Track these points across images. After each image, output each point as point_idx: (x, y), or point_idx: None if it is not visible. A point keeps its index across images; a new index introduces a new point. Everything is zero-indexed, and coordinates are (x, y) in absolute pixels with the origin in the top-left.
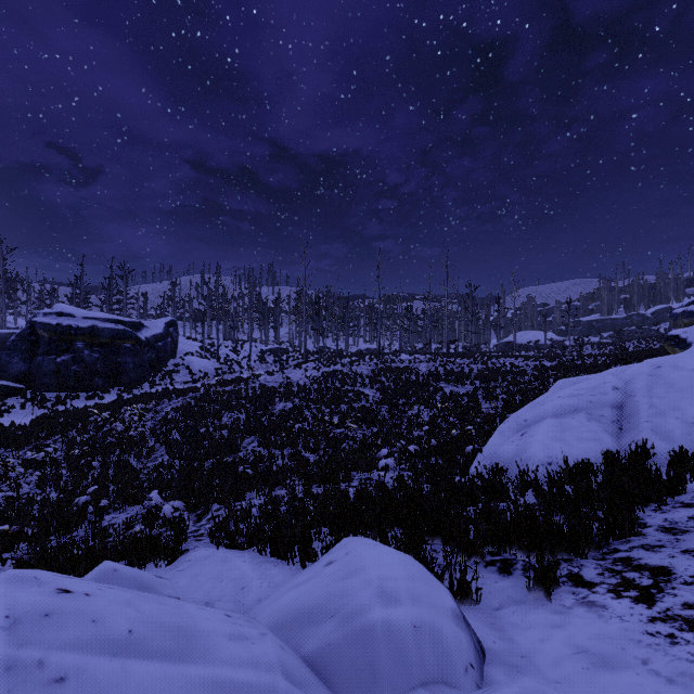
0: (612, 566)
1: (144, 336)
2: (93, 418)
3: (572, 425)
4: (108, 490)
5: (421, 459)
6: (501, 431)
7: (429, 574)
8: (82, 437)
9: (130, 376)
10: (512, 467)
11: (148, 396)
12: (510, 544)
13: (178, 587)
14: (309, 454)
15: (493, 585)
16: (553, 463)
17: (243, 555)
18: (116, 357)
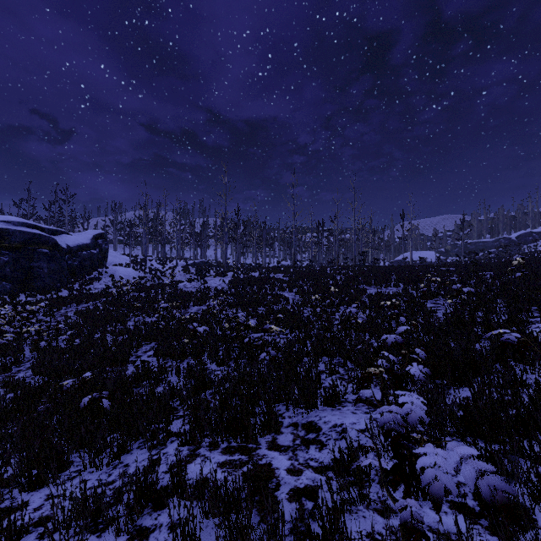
0: None
1: (65, 244)
2: None
3: None
4: None
5: None
6: None
7: None
8: None
9: (44, 281)
10: None
11: (55, 300)
12: None
13: None
14: (216, 367)
15: None
16: None
17: None
18: (29, 261)
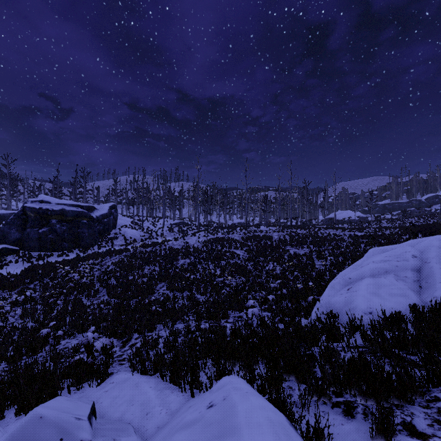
0: (438, 417)
1: (95, 215)
2: (59, 270)
3: (384, 283)
4: (66, 321)
5: (276, 302)
6: (332, 285)
7: (292, 431)
8: (53, 282)
9: (86, 241)
10: (342, 314)
11: (96, 254)
12: (350, 388)
13: (102, 407)
14: (200, 296)
15: (340, 427)
16: (373, 313)
17: (150, 381)
18: (77, 229)
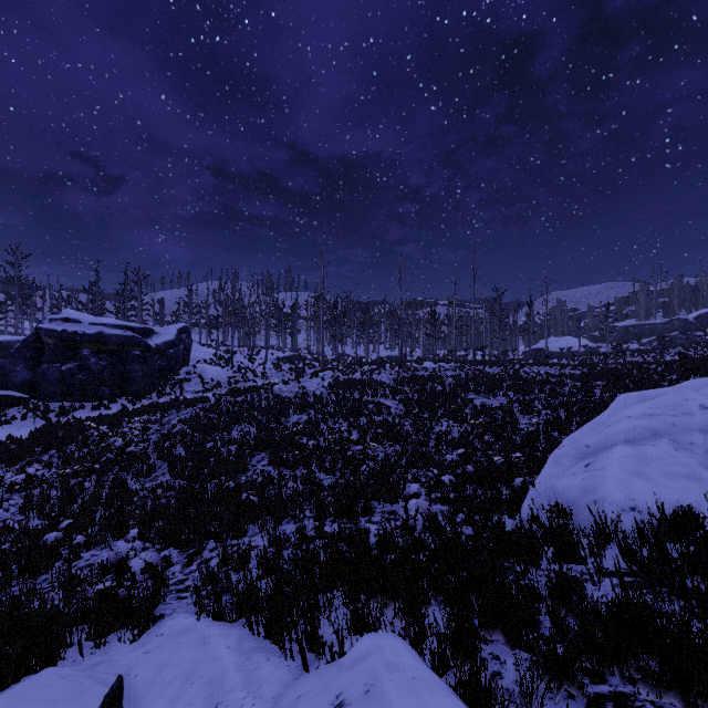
0: None
1: (155, 343)
2: (89, 432)
3: (654, 455)
4: (95, 518)
5: (455, 488)
6: (556, 458)
7: None
8: (81, 452)
9: (139, 385)
10: (579, 510)
11: (155, 406)
12: (621, 665)
13: (135, 685)
14: (324, 476)
15: None
16: (638, 508)
17: (229, 634)
18: (124, 365)
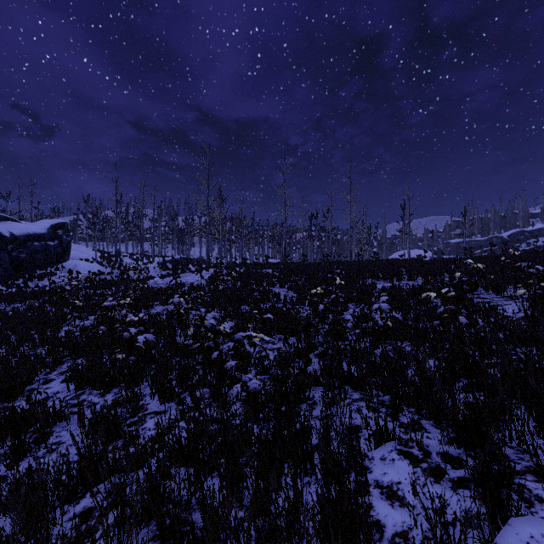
0: None
1: (9, 231)
2: None
3: None
4: None
5: None
6: None
7: None
8: None
9: None
10: None
11: None
12: None
13: None
14: (157, 404)
15: None
16: None
17: None
18: None
